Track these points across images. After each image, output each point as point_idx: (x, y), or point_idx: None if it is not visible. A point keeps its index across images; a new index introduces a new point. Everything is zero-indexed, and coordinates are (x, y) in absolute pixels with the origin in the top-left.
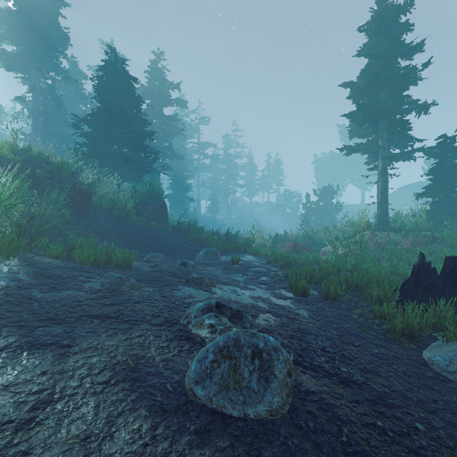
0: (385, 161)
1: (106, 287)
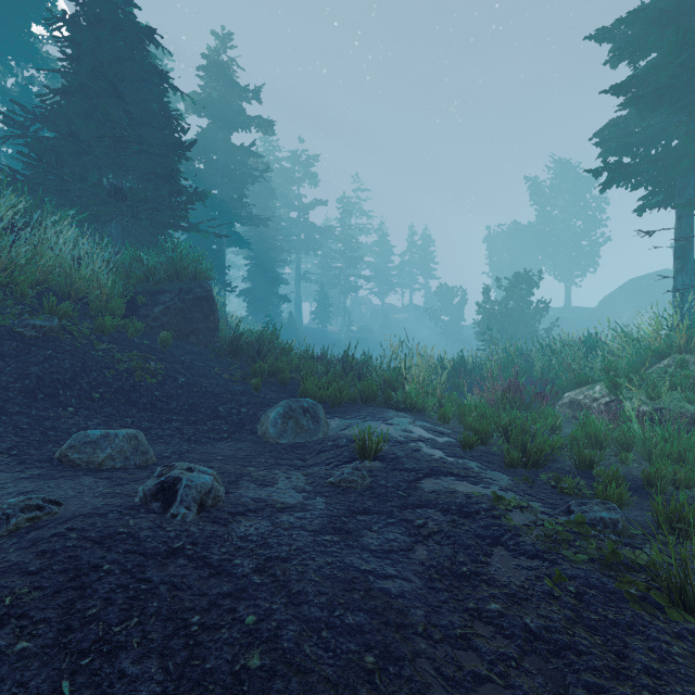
0: None
1: None
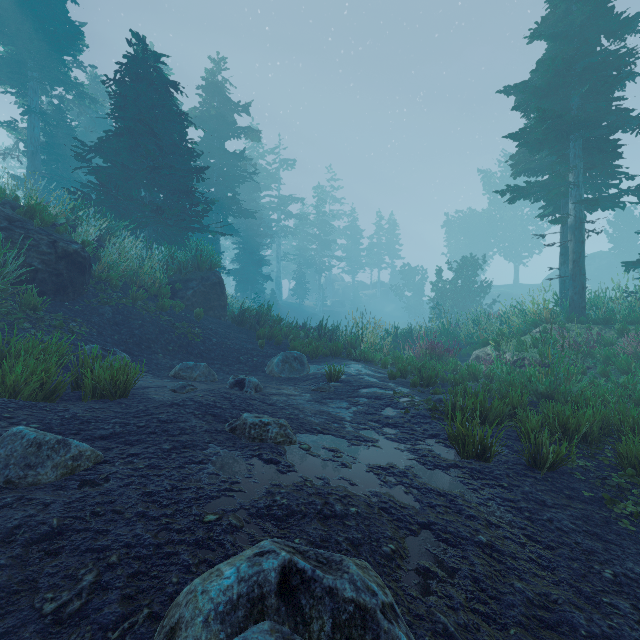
0: (579, 207)
1: None
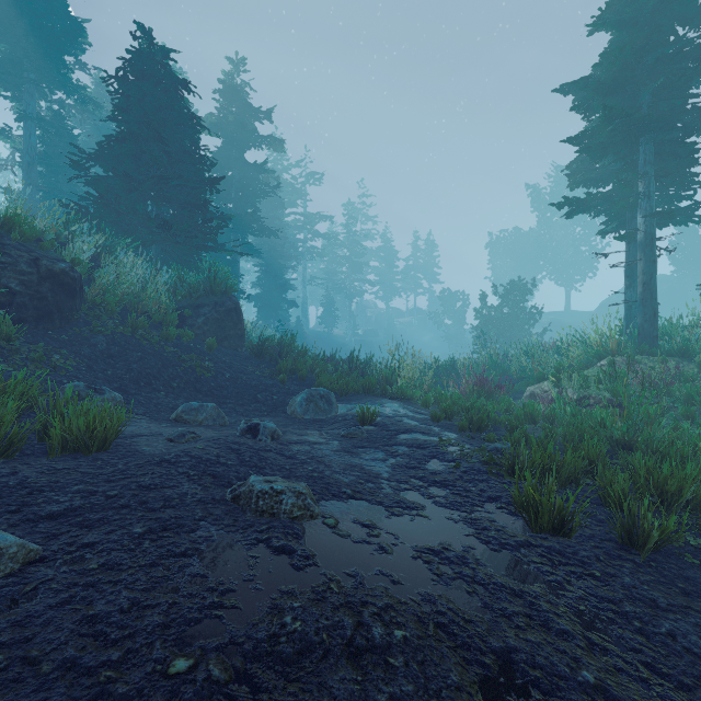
0: (650, 221)
1: None
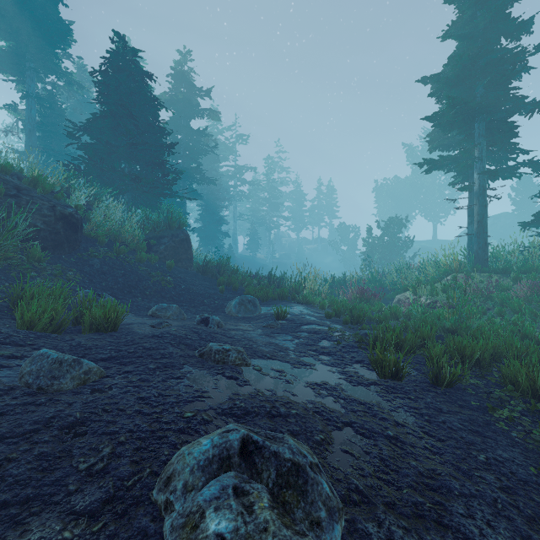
0: (483, 177)
1: (27, 381)
